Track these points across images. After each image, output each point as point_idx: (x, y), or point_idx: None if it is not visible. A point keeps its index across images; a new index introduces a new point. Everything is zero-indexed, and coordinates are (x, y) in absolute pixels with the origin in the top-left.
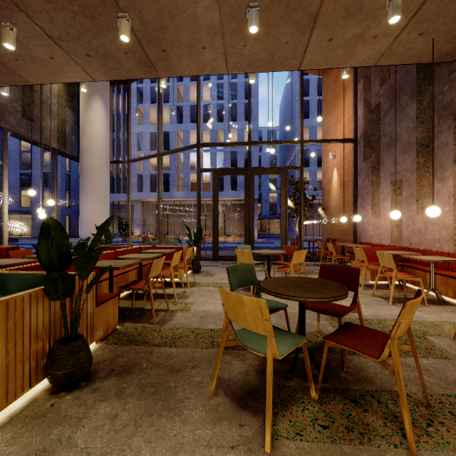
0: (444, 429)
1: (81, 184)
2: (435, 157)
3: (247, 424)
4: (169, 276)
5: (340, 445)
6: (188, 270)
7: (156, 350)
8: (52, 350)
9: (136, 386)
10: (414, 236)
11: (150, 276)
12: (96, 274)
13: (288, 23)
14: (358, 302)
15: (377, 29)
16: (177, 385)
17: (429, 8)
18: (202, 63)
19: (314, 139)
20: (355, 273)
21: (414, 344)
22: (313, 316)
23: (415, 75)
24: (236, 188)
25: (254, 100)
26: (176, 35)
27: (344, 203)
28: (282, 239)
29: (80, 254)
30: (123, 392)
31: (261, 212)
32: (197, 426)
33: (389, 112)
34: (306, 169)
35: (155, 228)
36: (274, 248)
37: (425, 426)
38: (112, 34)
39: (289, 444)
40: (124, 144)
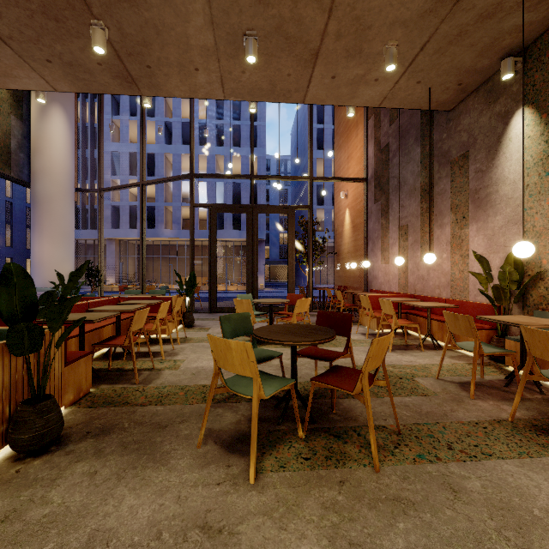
0: (407, 449)
1: (33, 218)
2: (436, 203)
3: (235, 464)
4: (154, 331)
5: (318, 471)
6: (178, 324)
7: (139, 410)
8: (13, 414)
9: (117, 445)
10: (418, 282)
11: (132, 329)
12: (68, 326)
13: (289, 56)
14: (351, 347)
15: (377, 73)
16: (163, 439)
17: (423, 60)
18: (195, 85)
19: (329, 173)
20: (349, 319)
21: (388, 379)
22: (313, 366)
23: (419, 119)
24: (239, 226)
25: (260, 123)
26: (163, 53)
27: (356, 247)
28: (289, 287)
29: (48, 305)
30: (102, 452)
31: (270, 256)
32: (184, 471)
33: (397, 154)
34: (320, 207)
35: (136, 274)
36: (283, 298)
37: (393, 449)
38: (82, 41)
39: (272, 475)
40: (92, 166)
